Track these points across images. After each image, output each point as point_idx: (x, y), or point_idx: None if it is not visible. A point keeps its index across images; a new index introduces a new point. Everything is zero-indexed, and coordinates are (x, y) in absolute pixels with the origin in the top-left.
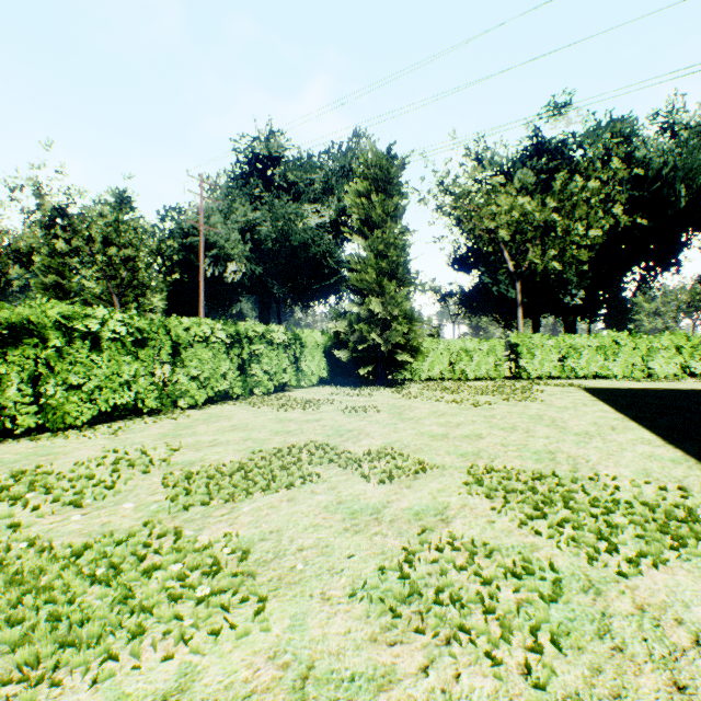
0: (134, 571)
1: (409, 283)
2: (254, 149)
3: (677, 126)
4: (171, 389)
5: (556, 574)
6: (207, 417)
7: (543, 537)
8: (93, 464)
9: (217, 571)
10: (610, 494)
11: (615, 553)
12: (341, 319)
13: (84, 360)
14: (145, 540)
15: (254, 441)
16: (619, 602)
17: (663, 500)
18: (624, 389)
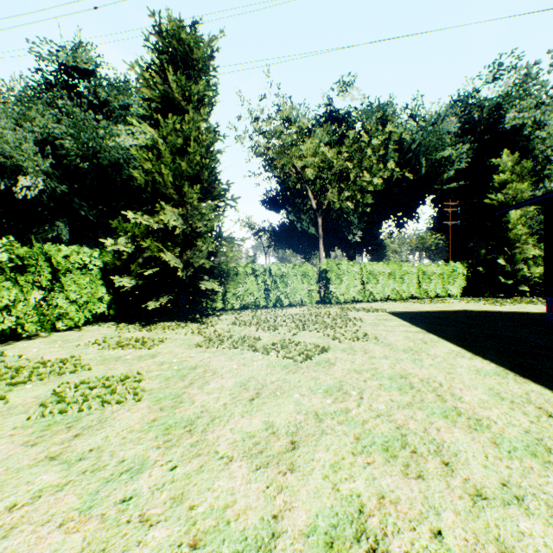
0: None
1: (219, 195)
2: (60, 58)
3: (418, 118)
4: None
5: None
6: None
7: None
8: None
9: None
10: None
11: None
12: (126, 234)
13: None
14: None
15: None
16: None
17: None
18: (425, 313)
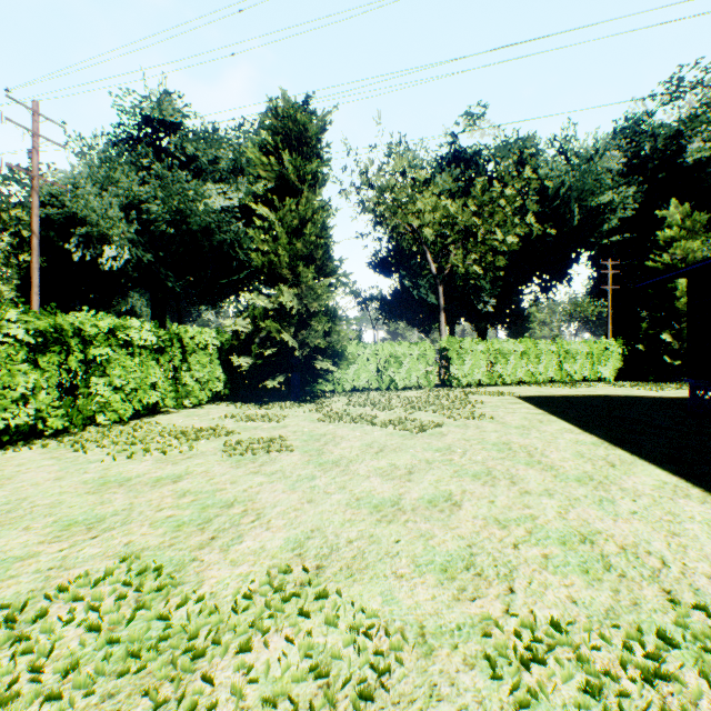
0: None
1: (331, 272)
2: (143, 110)
3: (570, 152)
4: None
5: None
6: None
7: None
8: None
9: None
10: None
11: None
12: (243, 314)
13: None
14: None
15: None
16: None
17: None
18: (558, 397)
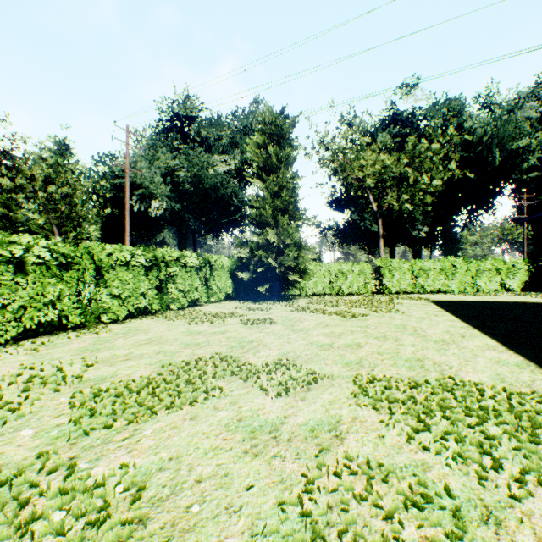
0: (6, 527)
1: (298, 218)
2: (174, 109)
3: (493, 106)
4: (94, 306)
5: (453, 500)
6: (126, 331)
7: (431, 452)
8: (6, 383)
9: (104, 519)
10: (478, 401)
11: (500, 470)
12: (243, 246)
13: (8, 283)
14: (31, 480)
15: (165, 354)
16: (522, 536)
17: (523, 405)
18: (462, 301)
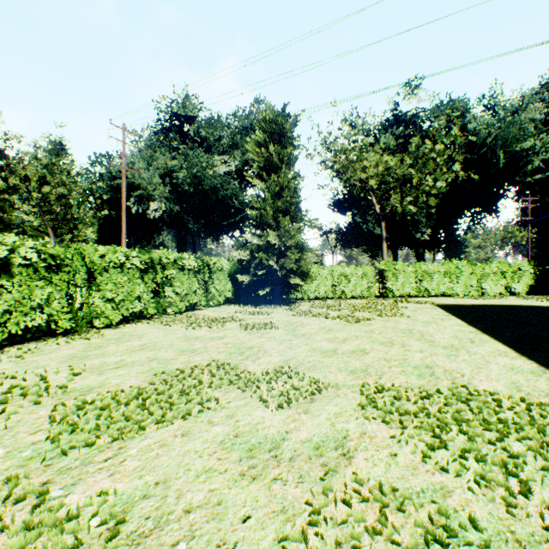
0: None
1: (300, 219)
2: (173, 109)
3: (497, 107)
4: (86, 311)
5: (480, 533)
6: (120, 337)
7: (450, 474)
8: None
9: None
10: (496, 413)
11: (529, 494)
12: (243, 248)
13: None
14: None
15: (159, 362)
16: None
17: (544, 418)
18: (467, 305)
